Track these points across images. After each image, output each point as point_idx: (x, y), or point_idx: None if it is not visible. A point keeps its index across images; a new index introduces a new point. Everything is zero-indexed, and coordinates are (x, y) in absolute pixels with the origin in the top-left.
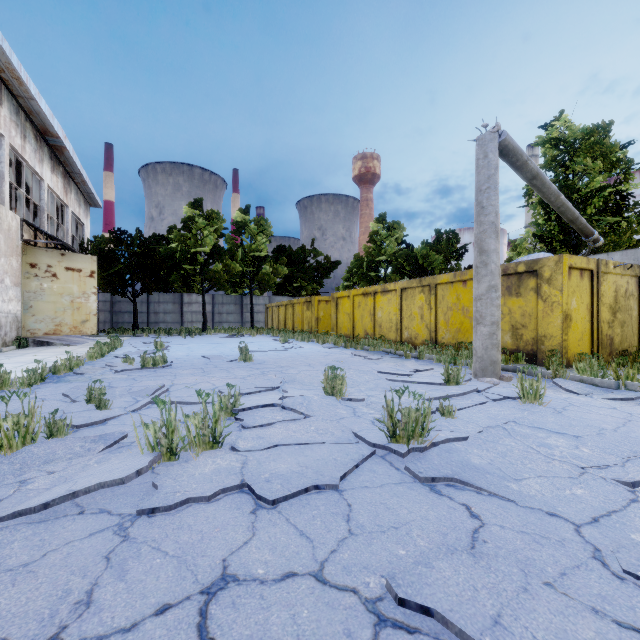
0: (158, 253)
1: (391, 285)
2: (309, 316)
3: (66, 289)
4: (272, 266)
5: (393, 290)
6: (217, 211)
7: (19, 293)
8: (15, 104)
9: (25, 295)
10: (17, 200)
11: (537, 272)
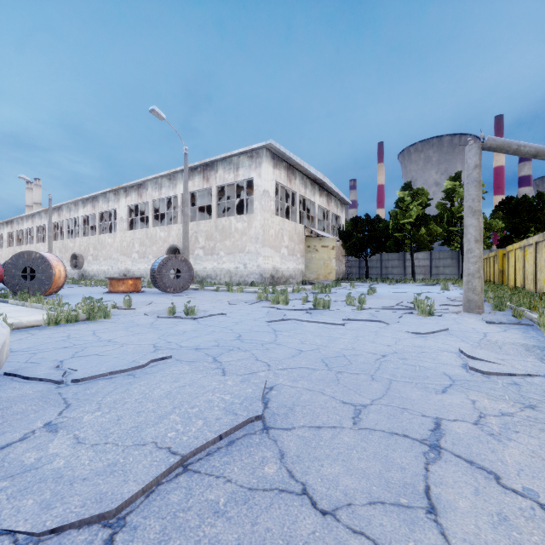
0: (377, 228)
1: (530, 239)
2: (496, 269)
3: (321, 257)
4: (484, 222)
5: (532, 244)
6: (421, 188)
7: (303, 260)
8: (301, 175)
9: (306, 261)
10: (311, 212)
11: None
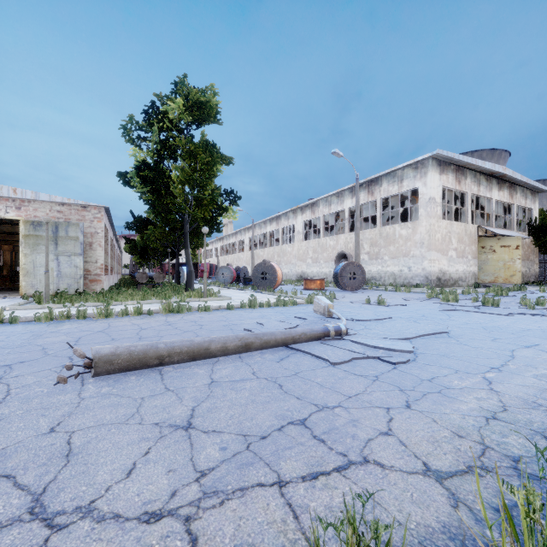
0: None
1: None
2: None
3: (500, 258)
4: None
5: None
6: None
7: (476, 262)
8: (473, 173)
9: (479, 262)
10: (488, 207)
11: None
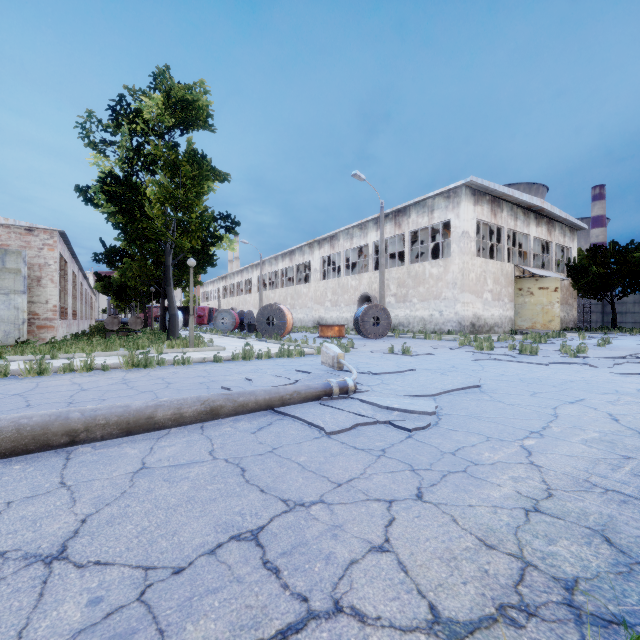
0: (629, 260)
1: None
2: None
3: (538, 301)
4: None
5: None
6: None
7: (512, 305)
8: (510, 205)
9: (516, 306)
10: (525, 245)
11: None
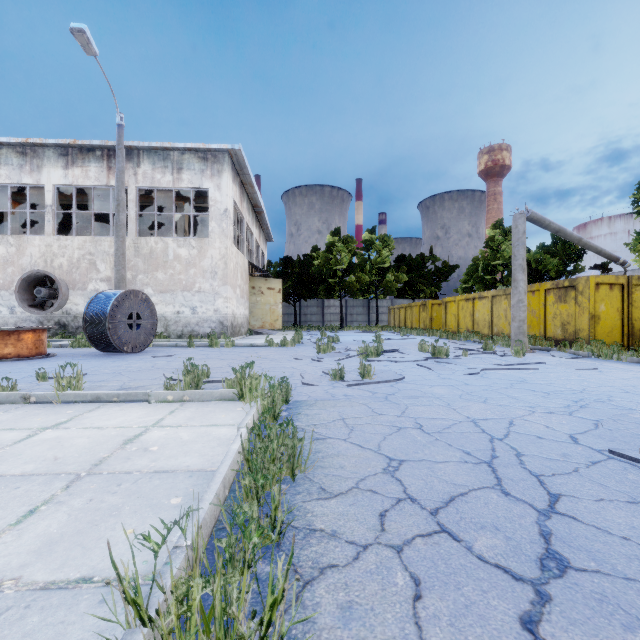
0: (311, 272)
1: (485, 293)
2: (424, 316)
3: (267, 301)
4: (394, 274)
5: (486, 297)
6: (351, 236)
7: (248, 304)
8: (247, 198)
9: (250, 305)
10: None
11: (575, 287)
